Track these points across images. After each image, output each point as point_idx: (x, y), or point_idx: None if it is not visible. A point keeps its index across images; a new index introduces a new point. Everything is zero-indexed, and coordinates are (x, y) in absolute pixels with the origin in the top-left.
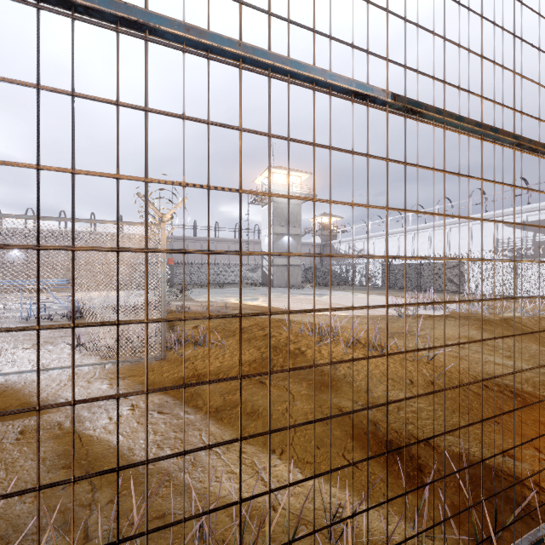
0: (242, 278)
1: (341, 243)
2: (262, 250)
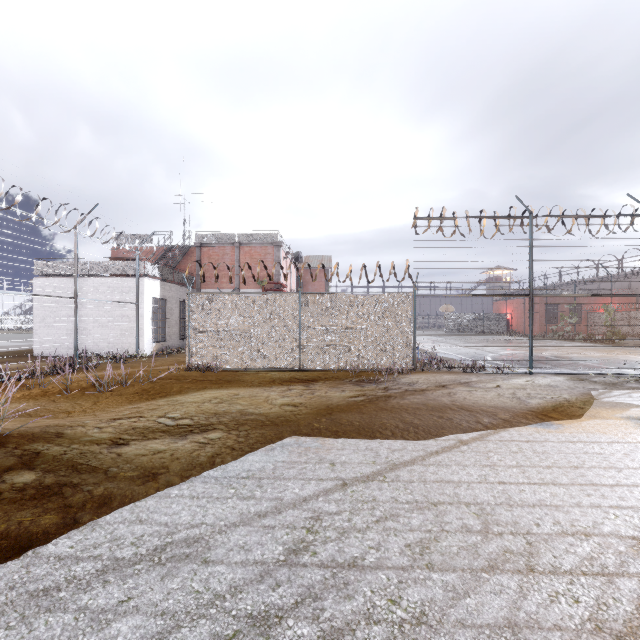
0: None
1: None
2: None
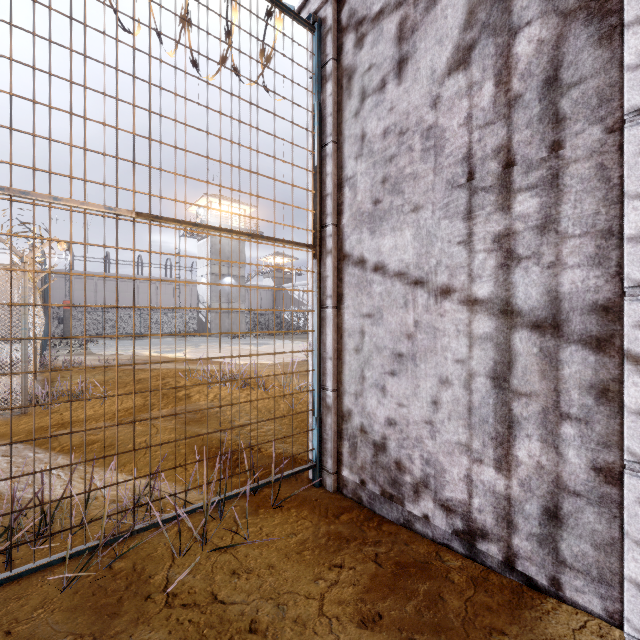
0: (173, 327)
1: (295, 287)
2: (198, 293)
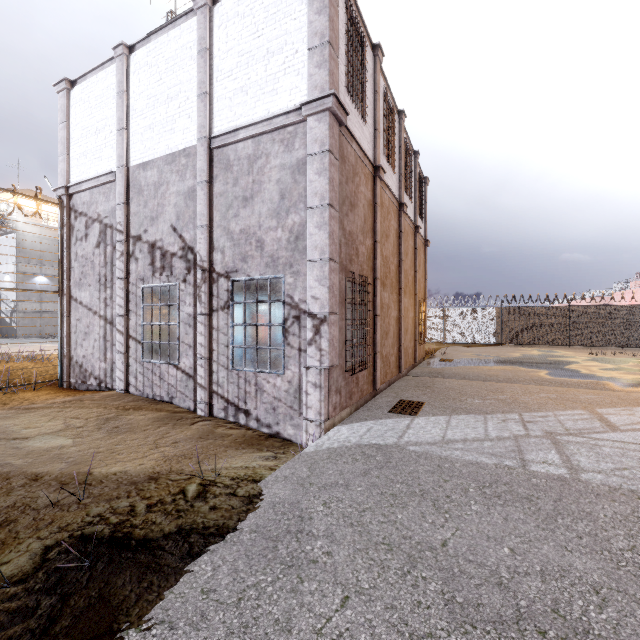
0: None
1: None
2: (0, 292)
